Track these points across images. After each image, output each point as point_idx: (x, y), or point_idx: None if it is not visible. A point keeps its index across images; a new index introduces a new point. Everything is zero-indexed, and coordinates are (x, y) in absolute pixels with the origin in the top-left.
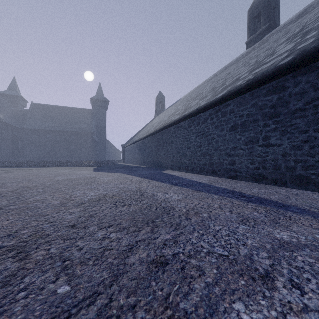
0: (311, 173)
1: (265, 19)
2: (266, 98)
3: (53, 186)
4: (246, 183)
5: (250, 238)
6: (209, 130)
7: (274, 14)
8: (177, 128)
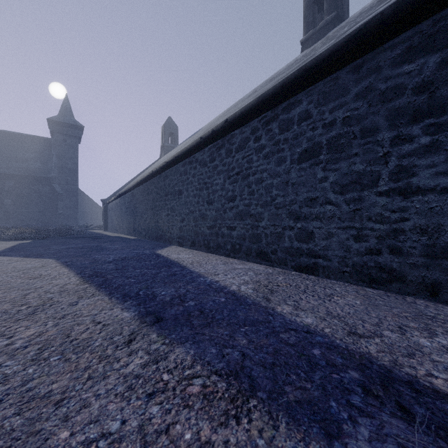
0: None
1: (331, 4)
2: (402, 69)
3: None
4: (352, 291)
5: None
6: (251, 165)
7: (343, 0)
8: (189, 165)
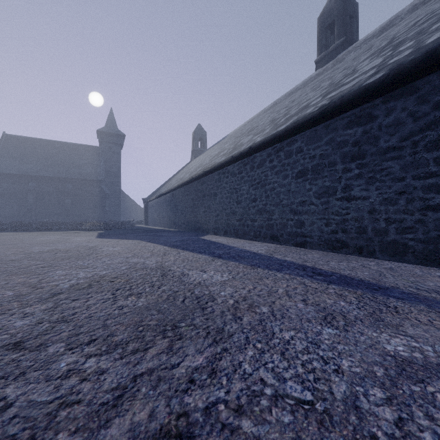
0: (409, 237)
1: (341, 30)
2: (347, 132)
3: (18, 262)
4: (320, 253)
5: (345, 355)
6: (267, 178)
7: (352, 25)
8: (223, 174)
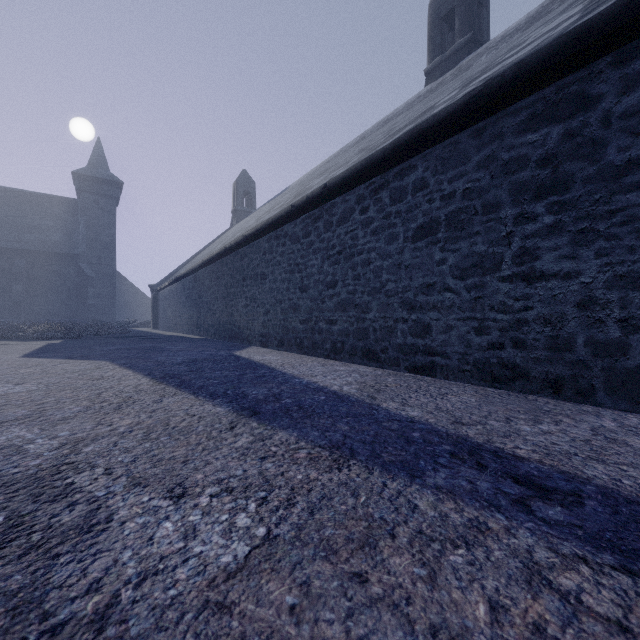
0: None
1: (465, 23)
2: (525, 138)
3: None
4: (470, 390)
5: None
6: (356, 242)
7: (481, 17)
8: (276, 240)
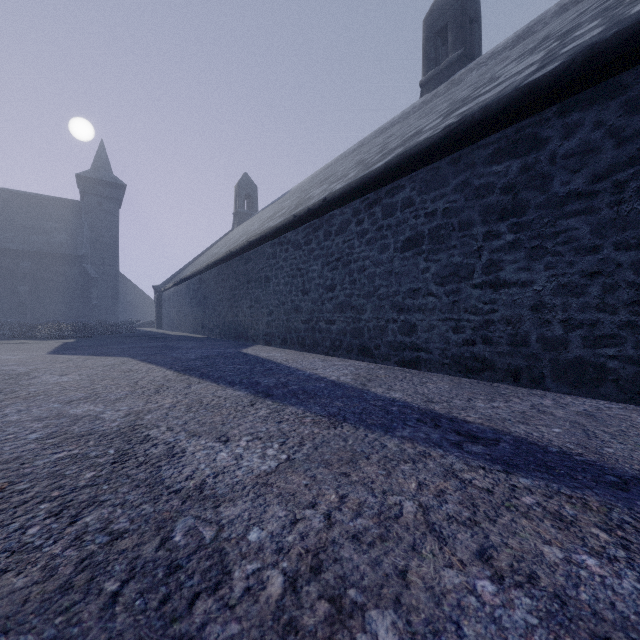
0: (608, 354)
1: (457, 38)
2: (492, 169)
3: None
4: (447, 380)
5: None
6: (352, 251)
7: (473, 33)
8: (279, 246)
